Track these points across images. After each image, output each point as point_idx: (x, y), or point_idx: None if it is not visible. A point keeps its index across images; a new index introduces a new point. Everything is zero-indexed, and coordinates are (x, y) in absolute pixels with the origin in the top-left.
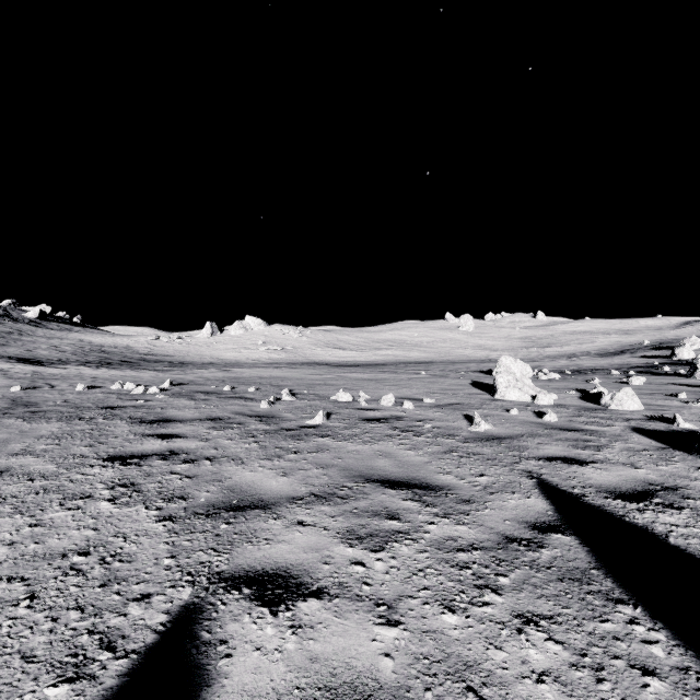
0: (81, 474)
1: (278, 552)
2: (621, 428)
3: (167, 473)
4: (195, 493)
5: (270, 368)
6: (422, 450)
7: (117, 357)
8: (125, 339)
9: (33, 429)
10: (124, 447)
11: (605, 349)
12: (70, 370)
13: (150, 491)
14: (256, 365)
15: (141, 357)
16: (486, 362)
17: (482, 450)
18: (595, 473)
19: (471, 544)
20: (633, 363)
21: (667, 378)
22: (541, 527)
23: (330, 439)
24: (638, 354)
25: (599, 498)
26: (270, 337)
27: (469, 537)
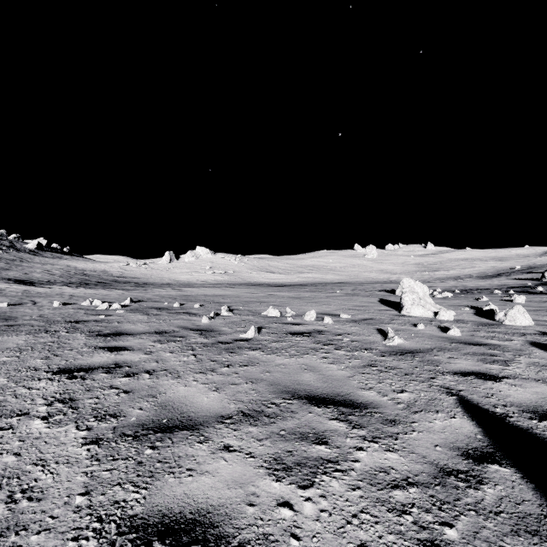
0: (27, 388)
1: (199, 488)
2: (520, 342)
3: (107, 387)
4: (127, 411)
5: (215, 287)
6: (344, 363)
7: (95, 278)
8: (102, 265)
9: (2, 341)
10: (75, 360)
11: (484, 272)
12: (54, 289)
13: (85, 408)
14: (204, 286)
15: (114, 279)
16: (388, 283)
17: (399, 364)
18: (511, 389)
19: (406, 477)
20: (510, 284)
21: (543, 297)
22: (475, 455)
23: (260, 352)
24: (512, 277)
25: (524, 419)
26: (216, 263)
27: (402, 468)
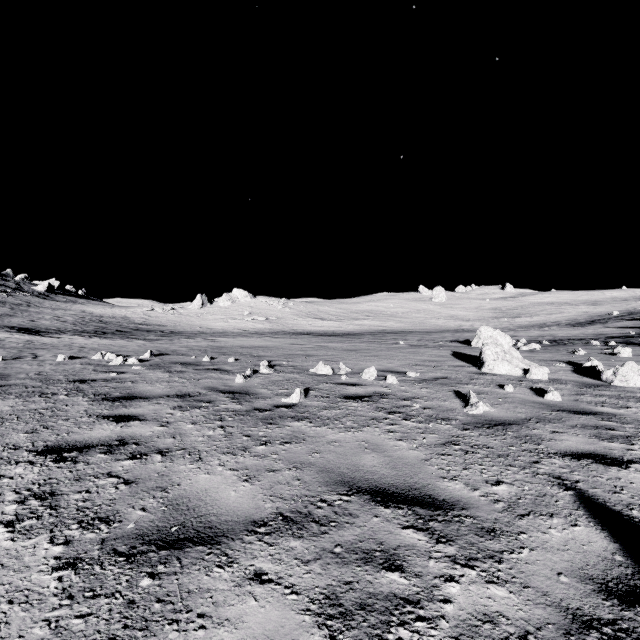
0: None
1: None
2: None
3: (103, 474)
4: (125, 512)
5: (254, 337)
6: (416, 440)
7: (113, 326)
8: (123, 310)
9: None
10: (69, 434)
11: (575, 319)
12: (63, 339)
13: (69, 507)
14: (241, 335)
15: (136, 326)
16: (460, 332)
17: (488, 441)
18: None
19: (524, 633)
20: (608, 333)
21: None
22: (620, 592)
23: (307, 423)
24: (610, 324)
25: None
26: (256, 308)
27: (516, 615)
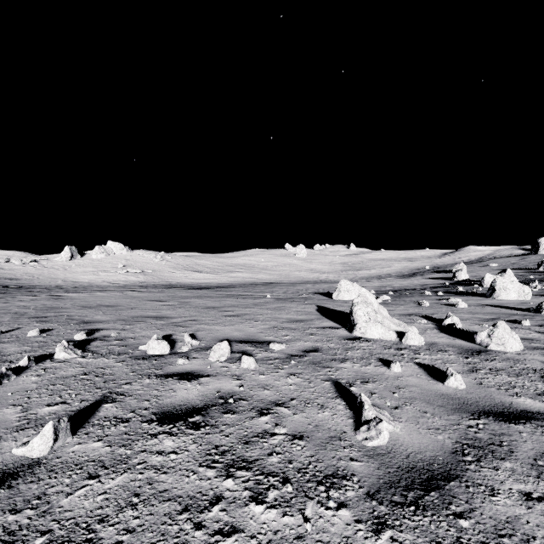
0: None
1: None
2: None
3: None
4: None
5: (116, 292)
6: None
7: None
8: None
9: None
10: None
11: (401, 272)
12: None
13: None
14: (103, 289)
15: None
16: (319, 283)
17: None
18: None
19: None
20: (429, 284)
21: (474, 299)
22: None
23: None
24: (427, 276)
25: None
26: (131, 261)
27: None
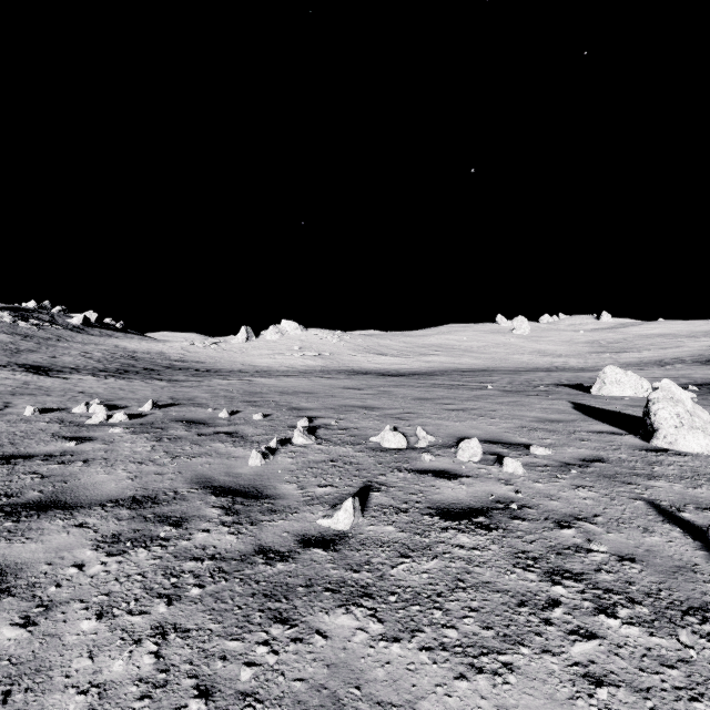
0: None
1: None
2: None
3: None
4: None
5: (301, 377)
6: None
7: (144, 363)
8: (160, 345)
9: None
10: None
11: (702, 355)
12: (70, 380)
13: None
14: (286, 374)
15: (170, 363)
16: (555, 371)
17: None
18: None
19: None
20: None
21: None
22: None
23: (368, 619)
24: None
25: None
26: (307, 342)
27: None
